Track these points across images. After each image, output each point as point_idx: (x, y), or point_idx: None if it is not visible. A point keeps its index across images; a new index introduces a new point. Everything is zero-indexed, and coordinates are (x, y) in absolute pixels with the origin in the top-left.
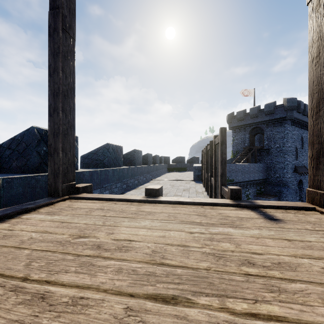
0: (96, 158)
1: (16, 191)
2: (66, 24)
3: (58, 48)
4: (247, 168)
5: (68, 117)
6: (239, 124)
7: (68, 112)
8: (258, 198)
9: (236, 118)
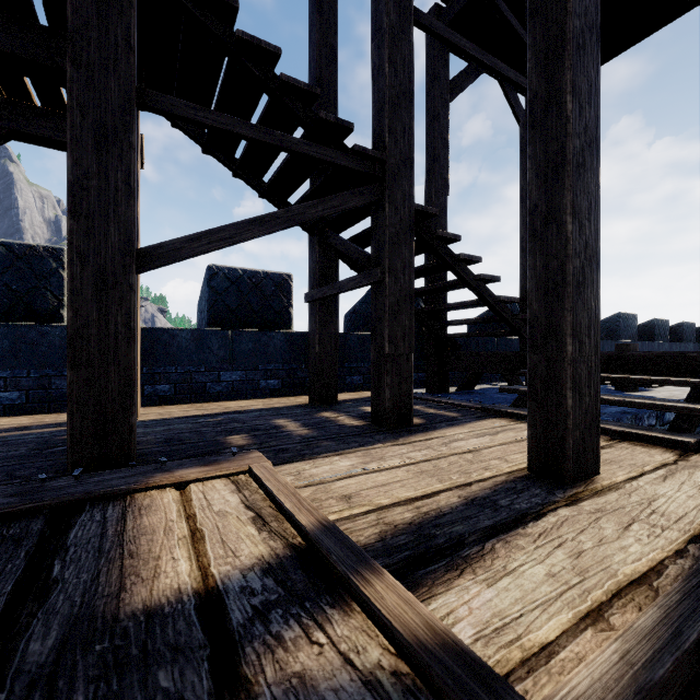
0: None
1: (502, 348)
2: None
3: None
4: None
5: None
6: None
7: None
8: None
9: None
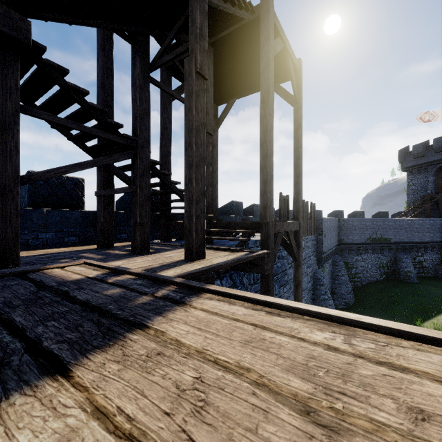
0: (226, 210)
1: None
2: (215, 160)
3: (213, 170)
4: (418, 225)
5: (216, 193)
6: (417, 163)
7: (216, 191)
8: (441, 268)
9: (411, 154)
